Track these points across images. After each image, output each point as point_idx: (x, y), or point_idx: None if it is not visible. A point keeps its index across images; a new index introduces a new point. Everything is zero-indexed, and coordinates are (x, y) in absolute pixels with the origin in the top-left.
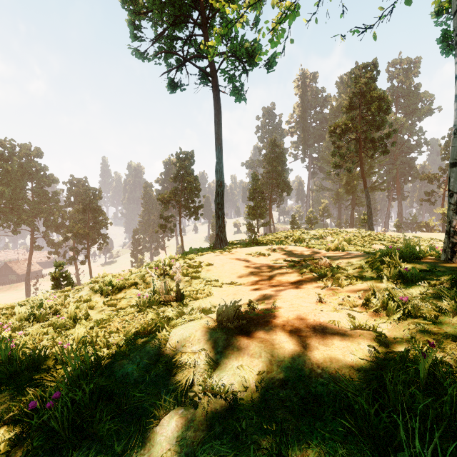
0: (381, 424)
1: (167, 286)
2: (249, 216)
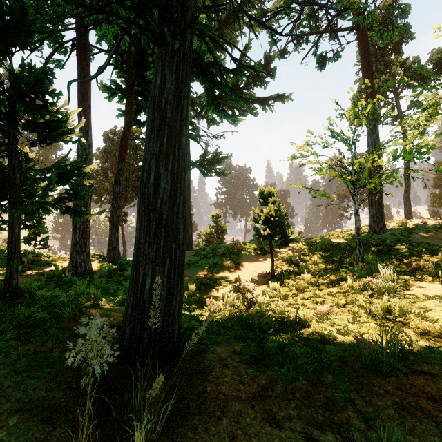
0: None
1: (400, 223)
2: (433, 204)
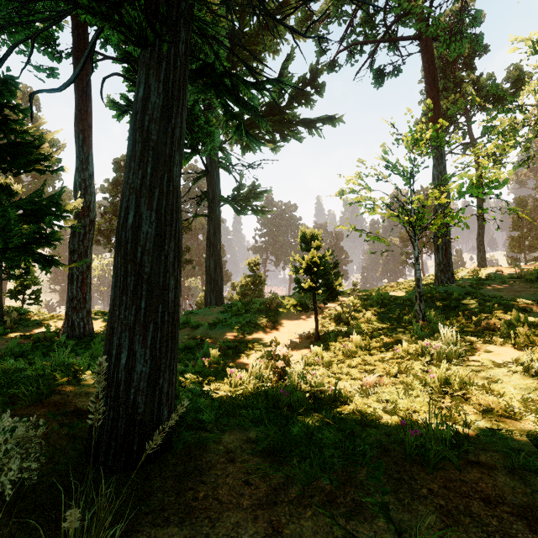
0: (526, 274)
1: (472, 272)
2: (511, 249)
